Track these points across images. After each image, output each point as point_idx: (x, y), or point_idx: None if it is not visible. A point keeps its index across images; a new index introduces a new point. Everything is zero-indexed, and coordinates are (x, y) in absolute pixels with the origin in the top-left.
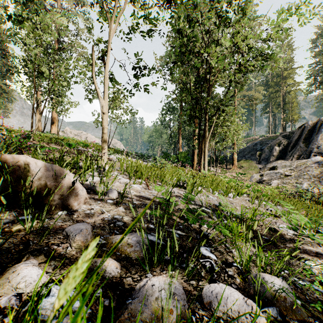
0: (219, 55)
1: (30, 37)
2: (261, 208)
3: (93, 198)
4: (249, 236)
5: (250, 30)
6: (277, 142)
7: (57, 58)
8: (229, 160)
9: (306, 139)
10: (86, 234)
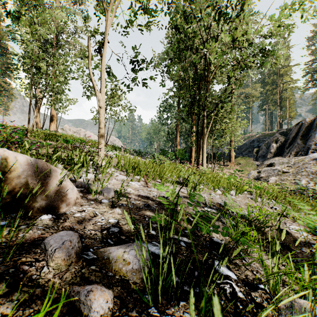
0: (217, 51)
1: (26, 31)
2: (265, 206)
3: (86, 198)
4: (276, 248)
5: (247, 28)
6: (275, 139)
7: (54, 53)
8: (227, 157)
9: (303, 136)
10: (68, 249)
